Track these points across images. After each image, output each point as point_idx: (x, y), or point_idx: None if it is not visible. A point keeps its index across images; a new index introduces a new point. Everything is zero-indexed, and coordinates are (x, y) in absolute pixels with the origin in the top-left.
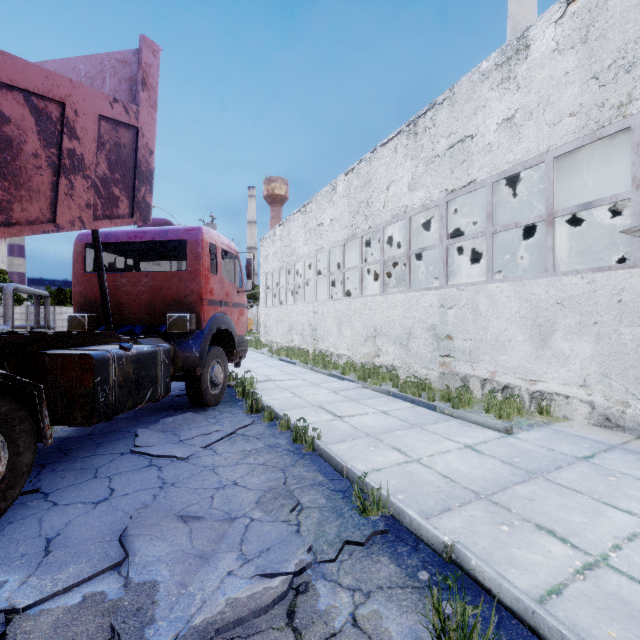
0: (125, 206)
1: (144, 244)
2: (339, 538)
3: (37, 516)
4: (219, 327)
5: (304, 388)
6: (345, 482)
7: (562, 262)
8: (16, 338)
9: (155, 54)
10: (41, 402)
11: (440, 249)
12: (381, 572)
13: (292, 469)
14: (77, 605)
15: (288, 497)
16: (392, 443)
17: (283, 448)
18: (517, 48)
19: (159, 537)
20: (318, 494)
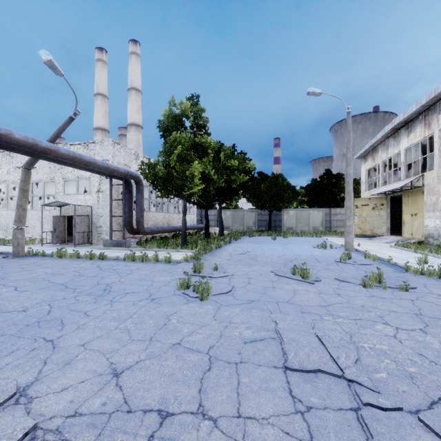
0: None
1: None
2: None
3: None
4: None
5: None
6: None
7: None
8: None
9: None
10: None
11: None
12: None
13: None
14: None
15: None
16: None
17: None
18: None
19: None
20: None
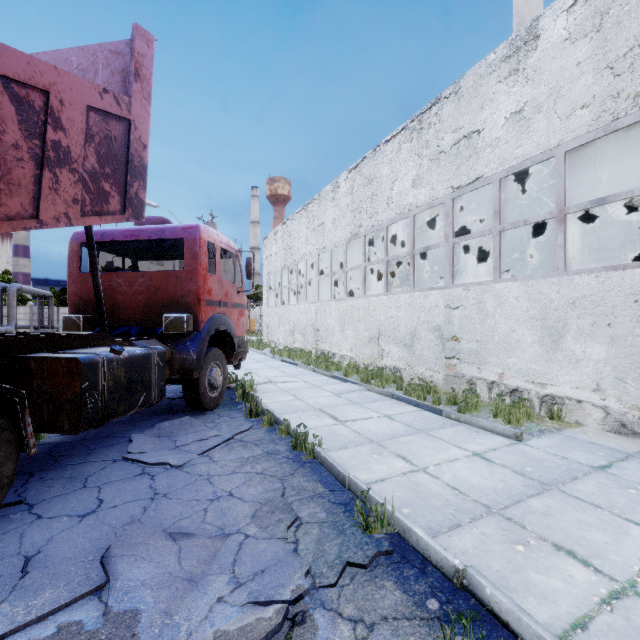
0: (116, 202)
1: (142, 243)
2: (340, 559)
3: (19, 531)
4: (218, 328)
5: (306, 390)
6: (347, 494)
7: (569, 261)
8: (0, 341)
9: (149, 44)
10: (23, 409)
11: (445, 248)
12: (386, 600)
13: (291, 479)
14: (50, 637)
15: (286, 511)
16: (396, 450)
17: (282, 455)
18: (526, 39)
19: (145, 558)
20: (318, 507)
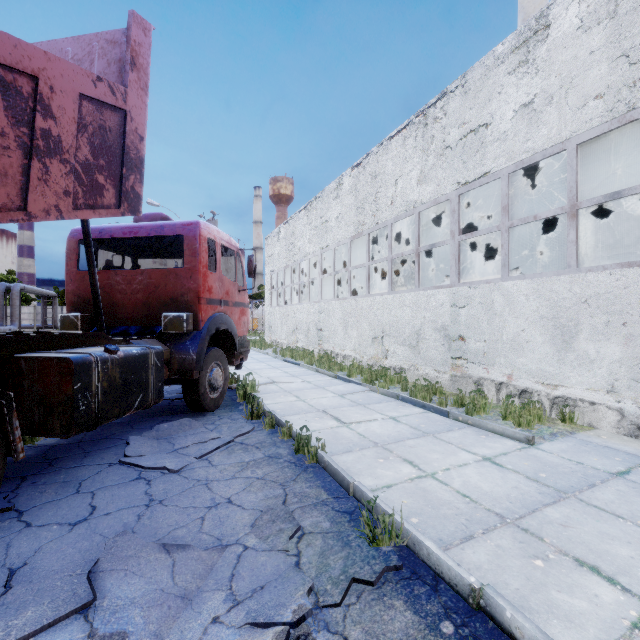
0: (111, 195)
1: (142, 241)
2: (345, 575)
3: (5, 540)
4: (218, 327)
5: (308, 391)
6: (352, 501)
7: None
8: None
9: (146, 32)
10: (11, 412)
11: (451, 245)
12: (395, 622)
13: (293, 484)
14: None
15: (287, 520)
16: (403, 454)
17: (284, 459)
18: (536, 28)
19: (135, 572)
20: (321, 516)
